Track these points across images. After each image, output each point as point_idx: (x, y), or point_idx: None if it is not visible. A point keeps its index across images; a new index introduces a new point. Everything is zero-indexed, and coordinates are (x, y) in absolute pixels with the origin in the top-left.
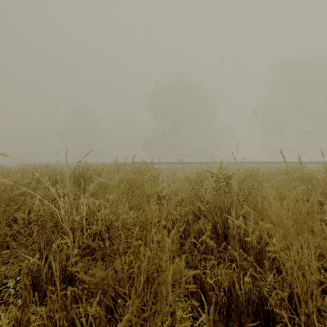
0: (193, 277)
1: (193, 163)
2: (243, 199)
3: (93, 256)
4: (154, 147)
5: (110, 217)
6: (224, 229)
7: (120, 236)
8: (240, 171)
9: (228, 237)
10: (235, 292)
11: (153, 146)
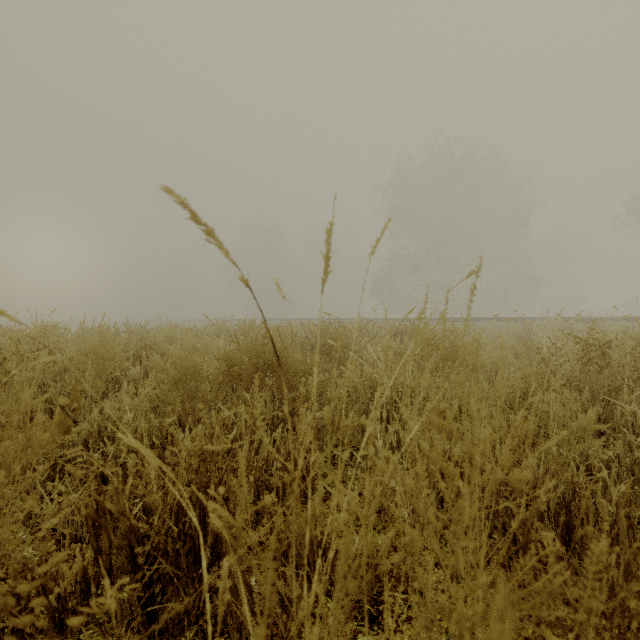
0: (574, 458)
1: (483, 320)
2: (633, 378)
3: (488, 409)
4: (392, 289)
5: (427, 392)
6: (598, 422)
7: (513, 393)
8: (609, 337)
9: (605, 435)
10: (639, 471)
11: (390, 287)
